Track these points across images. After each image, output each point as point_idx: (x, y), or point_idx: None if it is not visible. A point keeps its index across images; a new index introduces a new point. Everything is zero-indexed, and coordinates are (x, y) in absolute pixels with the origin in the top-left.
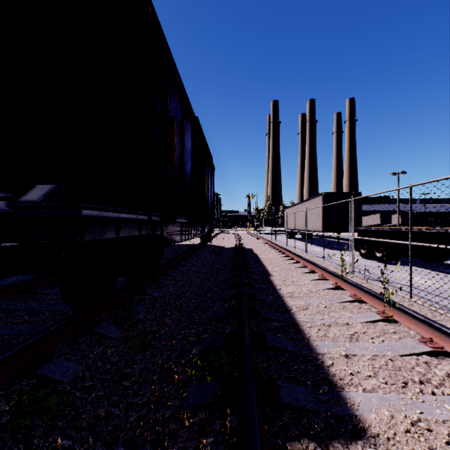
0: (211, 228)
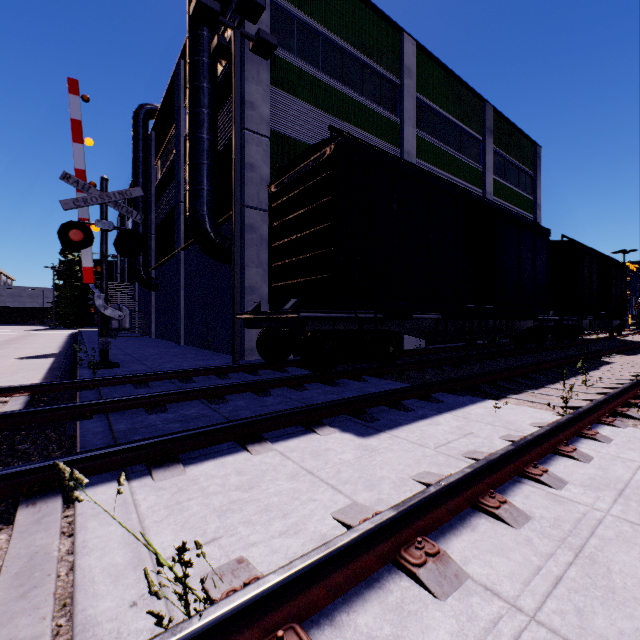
0: (622, 324)
